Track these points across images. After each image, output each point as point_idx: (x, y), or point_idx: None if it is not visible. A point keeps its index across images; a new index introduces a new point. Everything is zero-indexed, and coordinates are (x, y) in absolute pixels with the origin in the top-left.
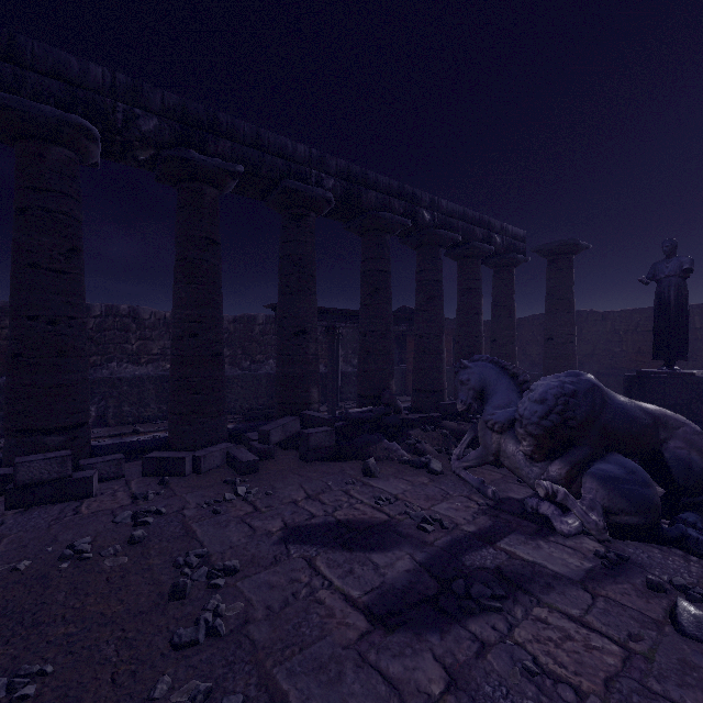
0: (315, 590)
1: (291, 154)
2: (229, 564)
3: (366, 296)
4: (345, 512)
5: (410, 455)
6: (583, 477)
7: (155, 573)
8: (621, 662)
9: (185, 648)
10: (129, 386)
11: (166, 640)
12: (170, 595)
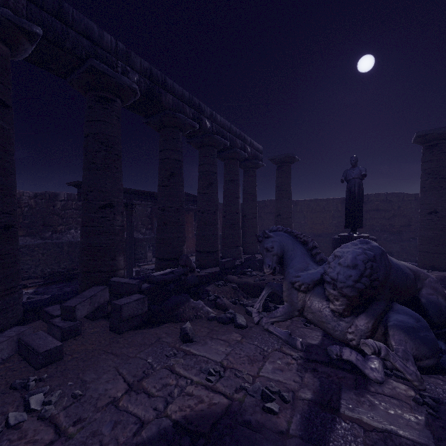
0: None
1: (97, 39)
2: None
3: (164, 178)
4: (179, 404)
5: (212, 310)
6: (390, 329)
7: None
8: None
9: None
10: None
11: None
12: None
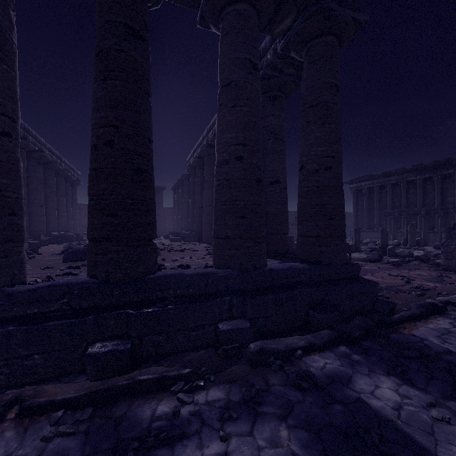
0: None
1: (41, 142)
2: None
3: (48, 193)
4: None
5: None
6: None
7: None
8: None
9: None
10: None
11: None
12: None
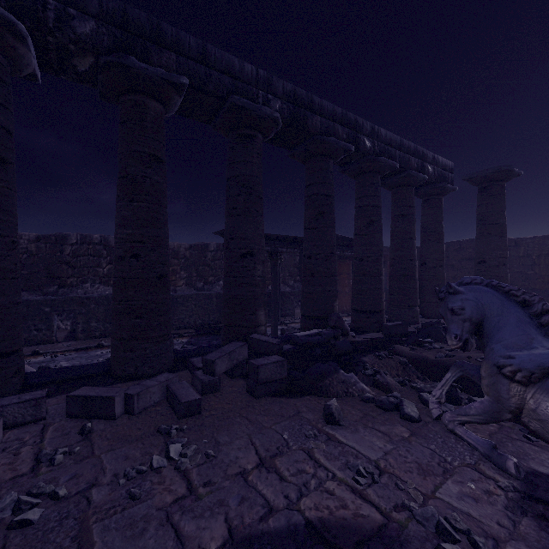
0: None
1: (238, 72)
2: None
3: (310, 219)
4: (315, 501)
5: (370, 388)
6: None
7: None
8: None
9: None
10: (96, 304)
11: None
12: None
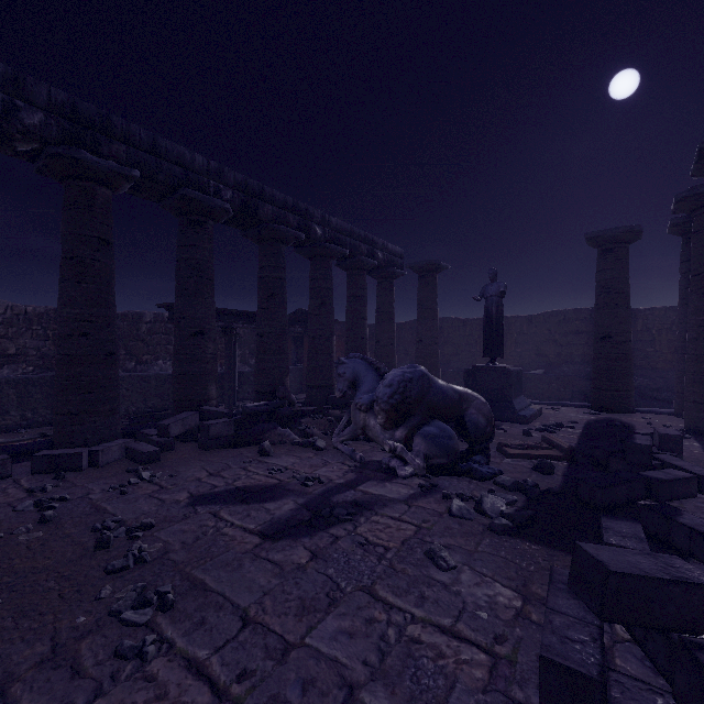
0: (221, 529)
1: (189, 163)
2: (146, 521)
3: (263, 300)
4: (243, 481)
5: (300, 438)
6: (414, 436)
7: (75, 538)
8: (414, 533)
9: (118, 572)
10: None
11: (100, 571)
12: (96, 547)
